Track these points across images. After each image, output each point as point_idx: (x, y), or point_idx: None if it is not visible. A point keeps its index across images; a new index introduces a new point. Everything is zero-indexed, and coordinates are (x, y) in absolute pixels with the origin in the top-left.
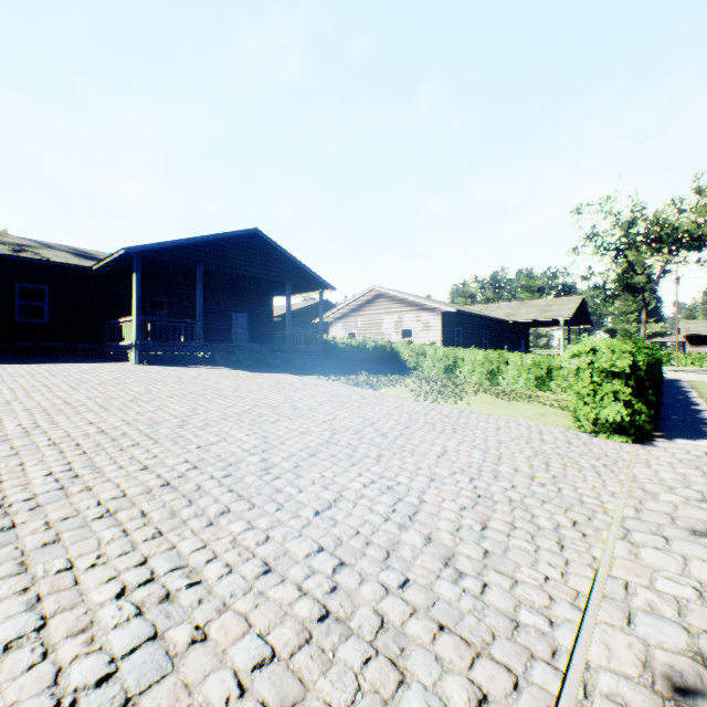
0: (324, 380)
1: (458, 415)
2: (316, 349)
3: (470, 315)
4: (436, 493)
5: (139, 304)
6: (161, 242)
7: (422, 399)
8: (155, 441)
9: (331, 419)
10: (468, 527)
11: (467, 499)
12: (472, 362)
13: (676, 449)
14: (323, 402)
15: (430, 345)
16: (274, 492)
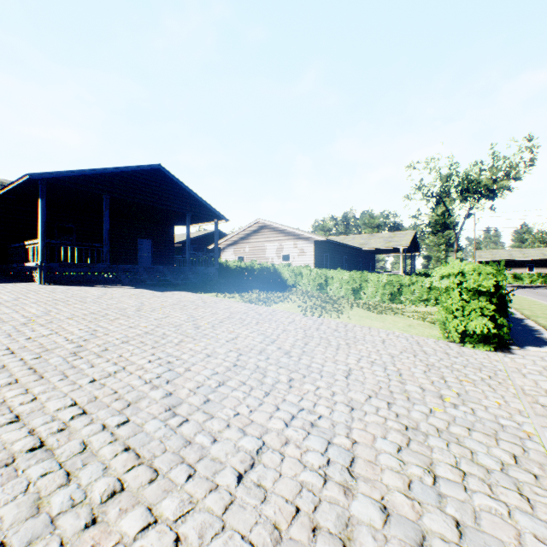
0: (221, 297)
1: (345, 329)
2: (212, 270)
3: (335, 243)
4: (363, 427)
5: (45, 228)
6: (67, 171)
7: (309, 314)
8: (39, 375)
9: (234, 337)
10: (419, 480)
11: (398, 434)
12: (340, 281)
13: (532, 356)
14: (223, 320)
15: (305, 267)
16: (182, 445)
